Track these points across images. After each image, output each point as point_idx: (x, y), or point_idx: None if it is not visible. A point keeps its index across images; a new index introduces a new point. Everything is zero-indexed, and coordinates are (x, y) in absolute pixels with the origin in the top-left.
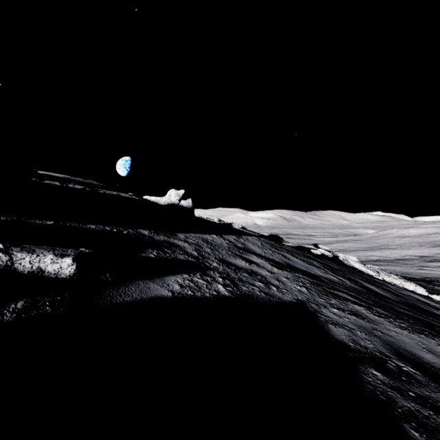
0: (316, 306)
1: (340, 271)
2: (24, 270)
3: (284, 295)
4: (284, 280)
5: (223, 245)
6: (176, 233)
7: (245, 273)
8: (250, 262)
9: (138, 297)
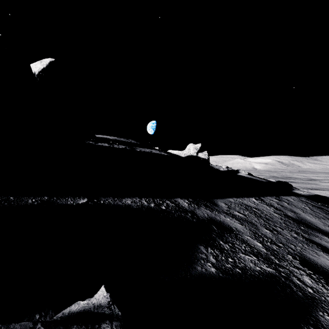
0: None
1: None
2: None
3: None
4: None
5: (273, 216)
6: (214, 199)
7: None
8: None
9: None
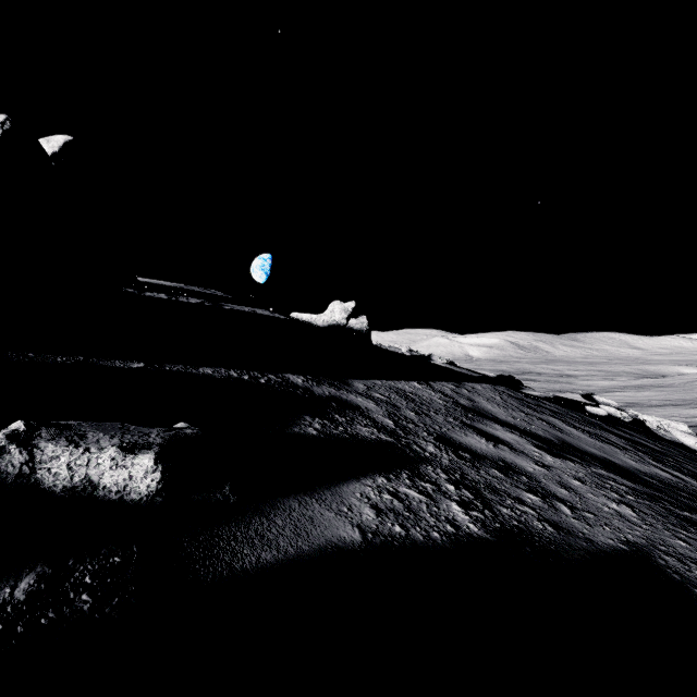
0: (678, 562)
1: (668, 456)
2: (55, 485)
3: (595, 531)
4: (577, 485)
5: (435, 402)
6: (349, 380)
7: (493, 468)
8: (494, 440)
9: (290, 548)
